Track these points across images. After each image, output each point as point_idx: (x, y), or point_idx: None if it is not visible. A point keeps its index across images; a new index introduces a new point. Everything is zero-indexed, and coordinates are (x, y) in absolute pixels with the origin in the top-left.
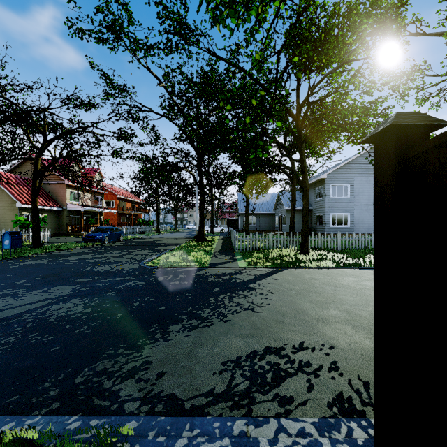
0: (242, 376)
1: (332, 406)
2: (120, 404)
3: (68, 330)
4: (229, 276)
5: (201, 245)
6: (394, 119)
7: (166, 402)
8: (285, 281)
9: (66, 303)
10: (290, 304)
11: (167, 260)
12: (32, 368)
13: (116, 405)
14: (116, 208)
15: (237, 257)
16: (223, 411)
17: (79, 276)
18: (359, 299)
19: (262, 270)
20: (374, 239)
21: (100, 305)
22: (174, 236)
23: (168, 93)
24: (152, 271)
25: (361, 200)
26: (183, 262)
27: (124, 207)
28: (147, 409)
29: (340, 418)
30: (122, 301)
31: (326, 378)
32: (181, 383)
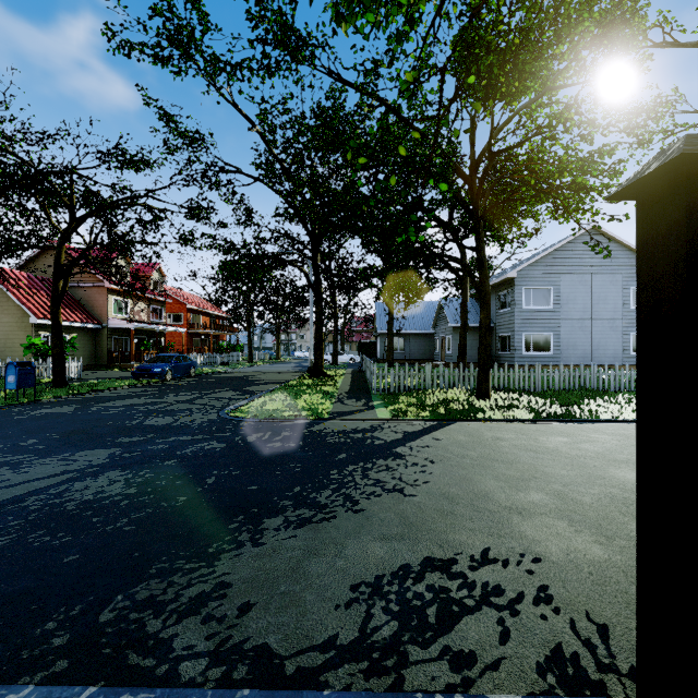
0: (384, 613)
1: (546, 672)
2: (173, 665)
3: (95, 525)
4: (362, 434)
5: (318, 383)
6: (686, 146)
7: (253, 661)
8: (453, 442)
9: (97, 479)
10: (462, 481)
11: (264, 407)
12: (29, 594)
13: (165, 666)
14: (186, 325)
15: (374, 403)
16: (353, 679)
17: (123, 433)
18: (577, 475)
19: (416, 424)
20: (637, 377)
21: (151, 482)
22: (276, 369)
23: (266, 143)
24: (239, 425)
25: (572, 311)
26: (288, 410)
27: (198, 324)
28: (220, 675)
29: (561, 695)
30: (188, 475)
31: (531, 617)
32: (279, 625)
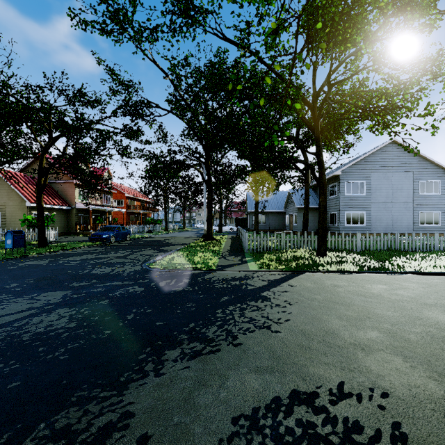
0: None
1: None
2: None
3: (39, 354)
4: (239, 281)
5: (209, 245)
6: None
7: None
8: (303, 288)
9: (50, 314)
10: (314, 320)
11: (172, 261)
12: None
13: None
14: (125, 207)
15: (247, 258)
16: None
17: (75, 279)
18: (400, 315)
19: (276, 274)
20: None
21: (87, 318)
22: (182, 235)
23: (175, 87)
24: (154, 274)
25: (378, 197)
26: (188, 264)
27: (133, 206)
28: None
29: None
30: (114, 312)
31: None
32: None
